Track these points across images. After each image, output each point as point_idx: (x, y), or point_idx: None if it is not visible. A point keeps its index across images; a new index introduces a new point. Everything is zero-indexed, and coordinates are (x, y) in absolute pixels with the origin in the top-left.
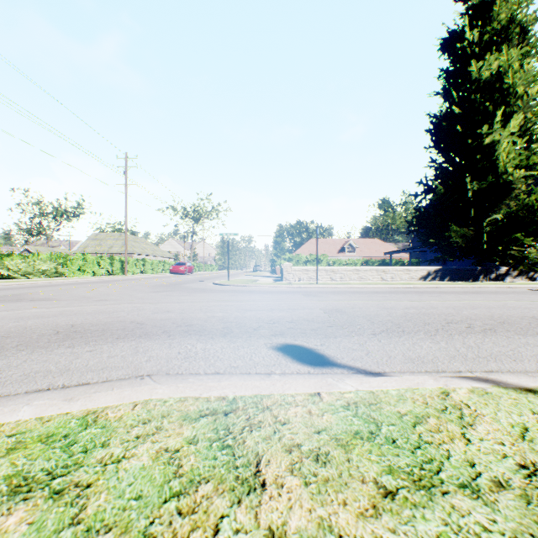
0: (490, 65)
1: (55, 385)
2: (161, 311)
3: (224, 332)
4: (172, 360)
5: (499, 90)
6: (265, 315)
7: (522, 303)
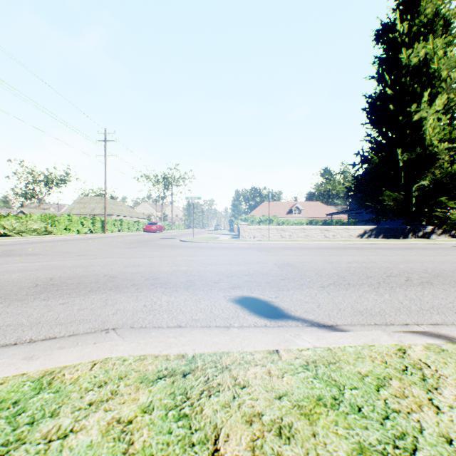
0: (418, 53)
1: (23, 339)
2: (133, 265)
3: (188, 285)
4: (138, 313)
5: (426, 74)
6: (224, 269)
7: (450, 257)
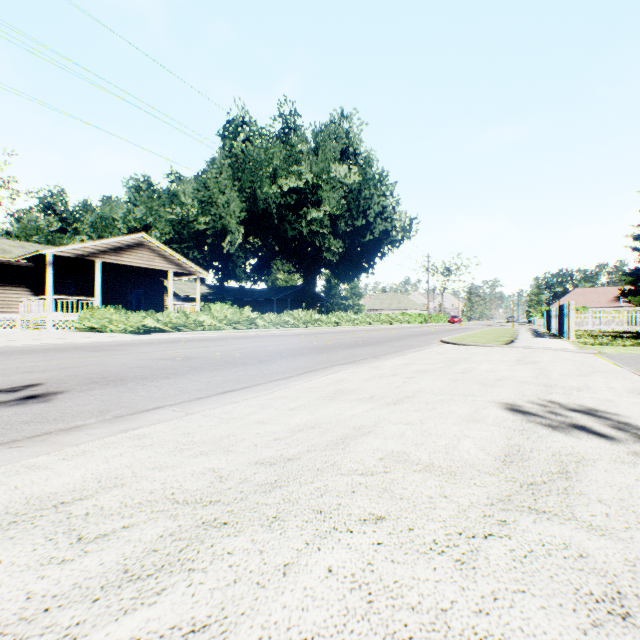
0: None
1: None
2: None
3: None
4: None
5: None
6: None
7: None
